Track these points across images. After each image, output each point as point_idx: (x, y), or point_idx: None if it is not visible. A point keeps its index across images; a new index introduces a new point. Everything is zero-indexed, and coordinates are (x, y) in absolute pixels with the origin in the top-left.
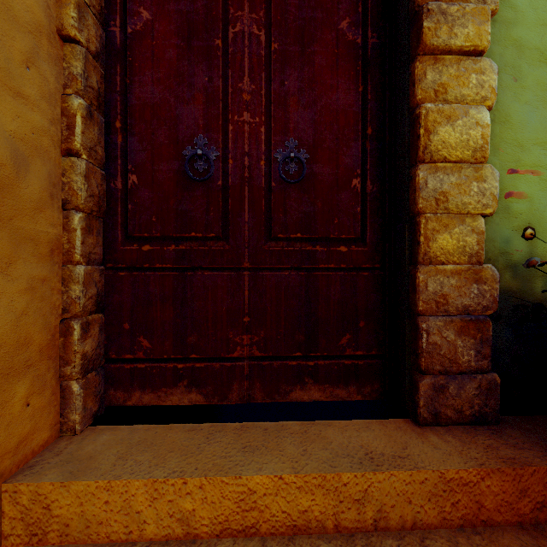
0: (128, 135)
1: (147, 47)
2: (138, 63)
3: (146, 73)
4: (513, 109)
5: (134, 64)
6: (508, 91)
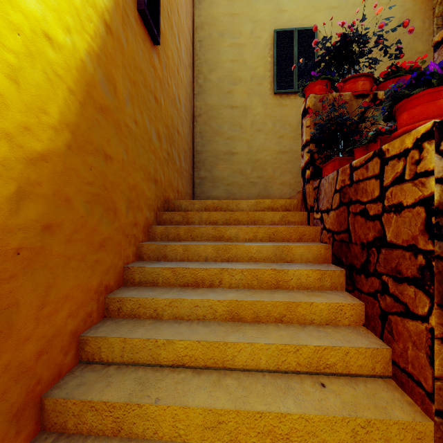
0: None
1: None
2: None
3: None
4: None
5: None
6: None
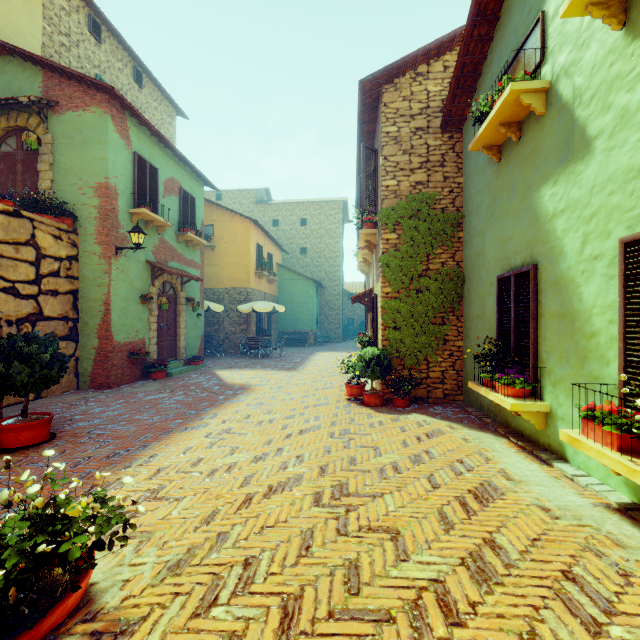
0: (0, 188)
1: (3, 172)
2: (2, 175)
3: (3, 177)
4: (59, 179)
5: (1, 175)
6: (59, 176)
